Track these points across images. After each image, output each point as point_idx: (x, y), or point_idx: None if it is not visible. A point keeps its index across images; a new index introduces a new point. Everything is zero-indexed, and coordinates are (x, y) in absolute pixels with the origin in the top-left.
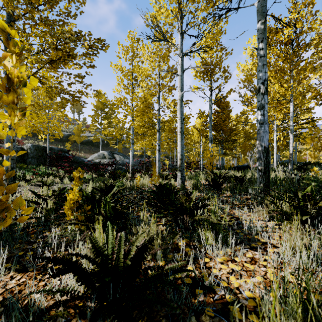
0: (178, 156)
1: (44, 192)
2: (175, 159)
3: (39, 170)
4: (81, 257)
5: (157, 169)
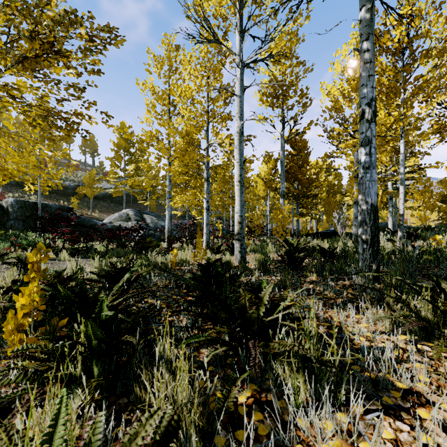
0: (236, 217)
1: (6, 281)
2: (231, 221)
3: (25, 238)
4: None
5: (205, 236)
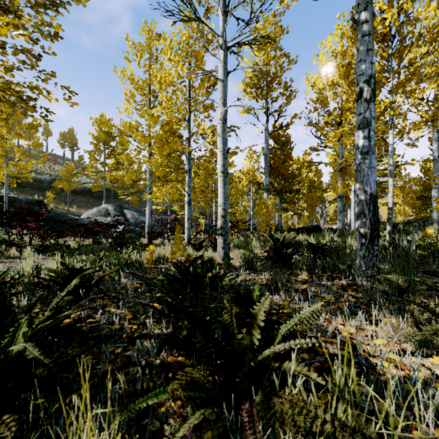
0: (219, 211)
1: None
2: (214, 216)
3: None
4: None
5: (187, 232)
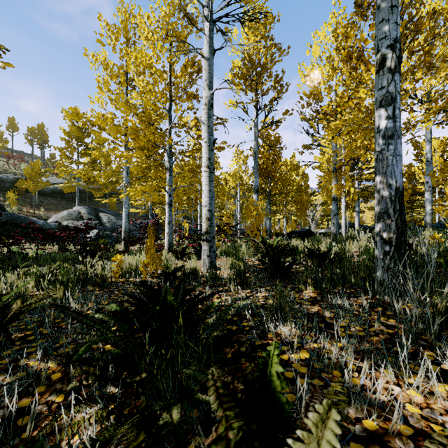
0: (204, 212)
1: None
2: (199, 220)
3: None
4: None
5: (167, 237)
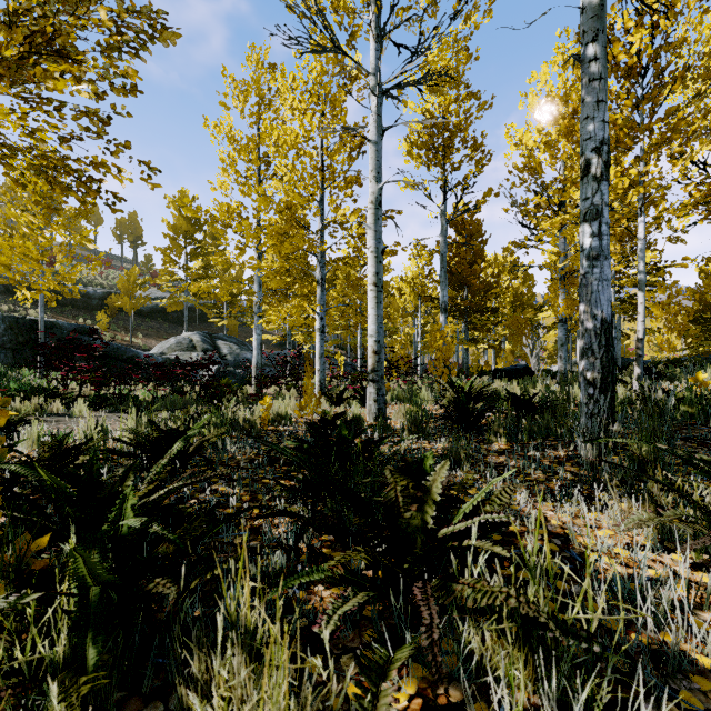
0: (370, 344)
1: None
2: (359, 351)
3: (15, 379)
4: None
5: (318, 376)
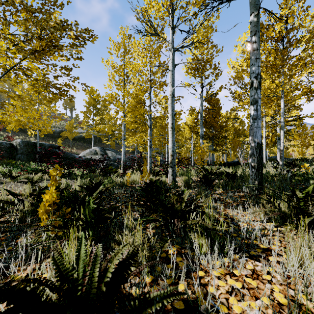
0: (170, 152)
1: (26, 191)
2: (166, 155)
3: (29, 166)
4: (40, 285)
5: (149, 165)
